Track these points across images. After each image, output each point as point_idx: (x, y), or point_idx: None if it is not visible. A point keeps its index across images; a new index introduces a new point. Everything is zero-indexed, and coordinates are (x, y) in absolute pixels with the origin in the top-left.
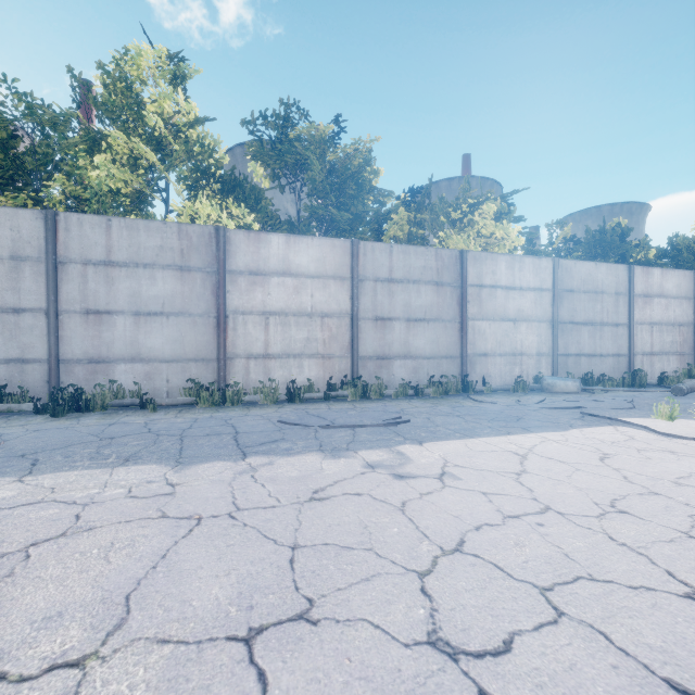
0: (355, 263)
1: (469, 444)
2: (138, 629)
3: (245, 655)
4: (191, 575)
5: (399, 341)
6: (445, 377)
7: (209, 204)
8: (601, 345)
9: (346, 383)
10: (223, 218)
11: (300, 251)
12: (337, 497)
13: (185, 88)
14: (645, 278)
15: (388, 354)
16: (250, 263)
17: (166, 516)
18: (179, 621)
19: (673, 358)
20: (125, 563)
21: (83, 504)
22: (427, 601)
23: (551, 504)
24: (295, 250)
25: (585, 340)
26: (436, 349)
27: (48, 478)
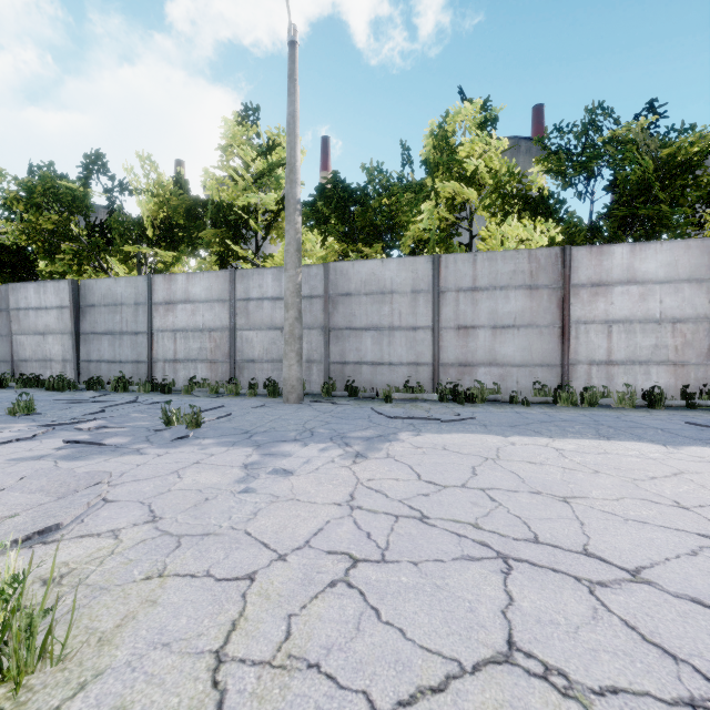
0: None
1: None
2: None
3: None
4: None
5: None
6: None
7: (520, 226)
8: None
9: (706, 393)
10: (534, 236)
11: (646, 258)
12: None
13: (494, 128)
14: None
15: None
16: (591, 276)
17: None
18: None
19: None
20: None
21: (649, 458)
22: None
23: None
24: (641, 257)
25: None
26: None
27: (574, 441)
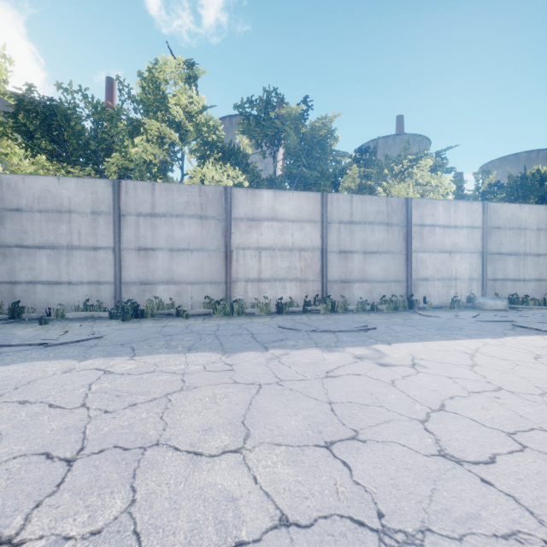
0: (324, 210)
1: (427, 345)
2: (259, 438)
3: (330, 453)
4: (273, 414)
5: (357, 269)
6: (395, 296)
7: (213, 169)
8: (524, 272)
9: (318, 301)
10: (223, 179)
11: (283, 202)
12: (344, 376)
13: (196, 85)
14: None
15: (349, 279)
16: (248, 212)
17: (237, 382)
18: (281, 436)
19: None
20: (229, 406)
21: (181, 373)
22: (431, 435)
23: (502, 386)
24: (280, 201)
25: (510, 267)
26: (386, 274)
27: (148, 358)
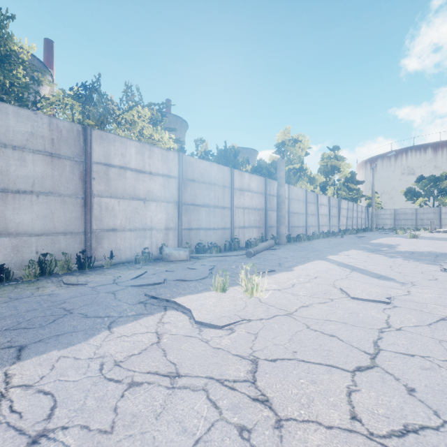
0: None
1: None
2: None
3: None
4: None
5: None
6: (50, 255)
7: None
8: (214, 222)
9: None
10: None
11: None
12: None
13: None
14: (240, 178)
15: None
16: None
17: None
18: None
19: (255, 230)
20: None
21: None
22: None
23: None
24: None
25: (203, 218)
26: (49, 224)
27: None
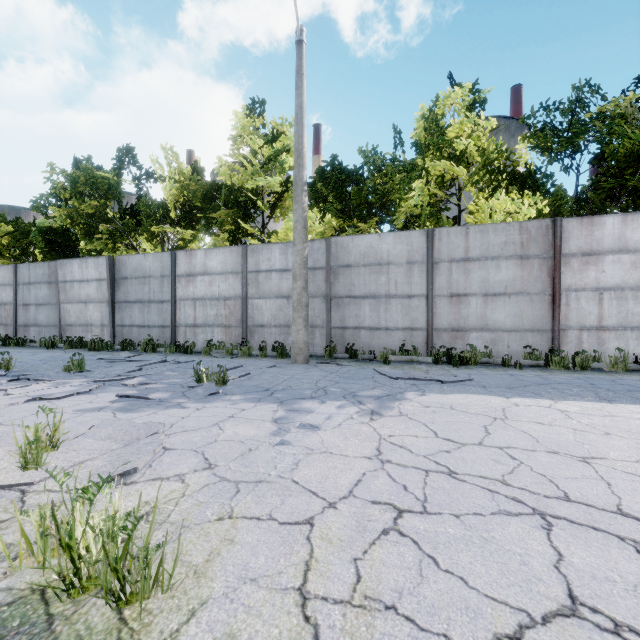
0: None
1: None
2: None
3: None
4: None
5: None
6: None
7: (508, 200)
8: None
9: None
10: (522, 209)
11: (638, 227)
12: None
13: (482, 109)
14: None
15: None
16: (582, 245)
17: None
18: None
19: None
20: None
21: None
22: None
23: None
24: (633, 227)
25: None
26: None
27: (575, 403)
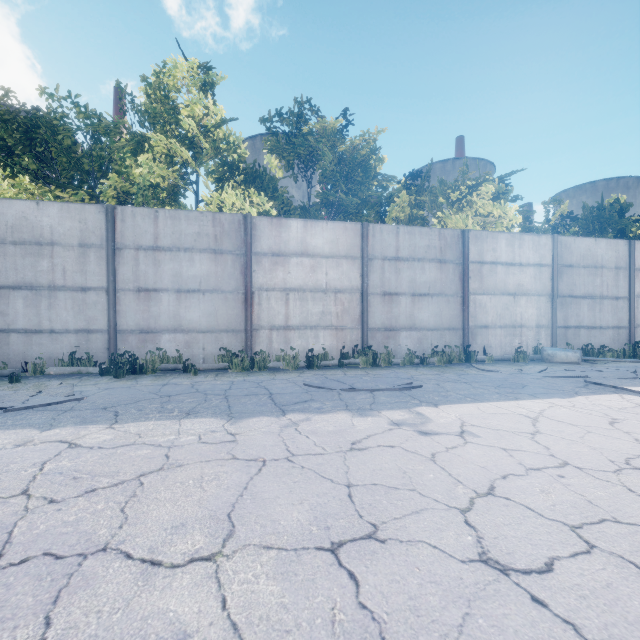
0: (365, 244)
1: (481, 407)
2: (245, 538)
3: (334, 560)
4: (272, 502)
5: (404, 314)
6: (449, 347)
7: (234, 194)
8: (600, 318)
9: (357, 352)
10: (246, 206)
11: (316, 234)
12: (373, 448)
13: (213, 93)
14: None
15: (394, 326)
16: (272, 245)
17: (236, 458)
18: (275, 534)
19: None
20: (217, 491)
21: (167, 447)
22: (472, 530)
23: (568, 460)
24: (312, 233)
25: (585, 313)
26: (439, 321)
27: (132, 426)
